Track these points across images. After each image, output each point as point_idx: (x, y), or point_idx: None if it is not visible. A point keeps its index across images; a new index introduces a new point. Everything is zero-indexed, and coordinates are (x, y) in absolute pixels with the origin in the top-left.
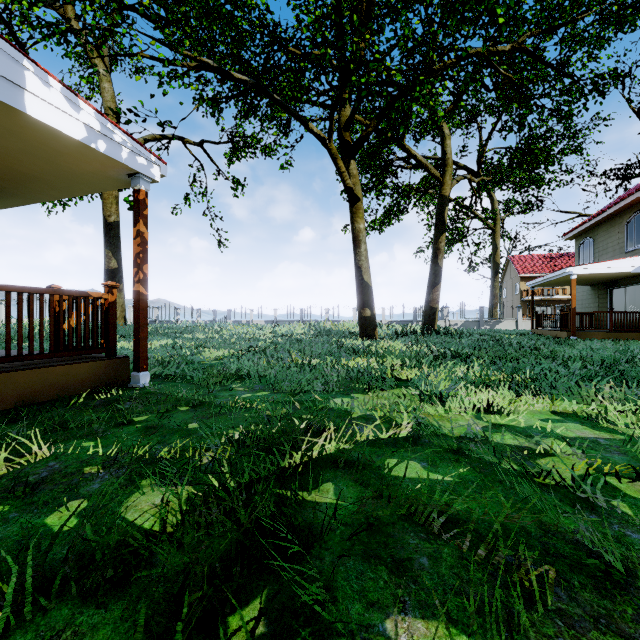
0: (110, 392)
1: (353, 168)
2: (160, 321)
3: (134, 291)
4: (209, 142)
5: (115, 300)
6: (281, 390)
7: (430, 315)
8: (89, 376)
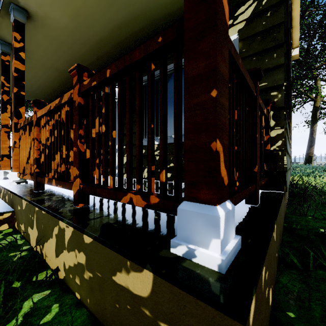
0: None
1: None
2: None
3: None
4: None
5: None
6: None
7: (308, 159)
8: None
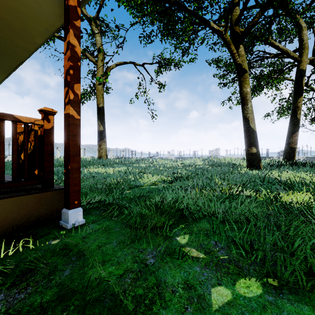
0: (25, 239)
1: (241, 50)
2: (124, 157)
3: (64, 114)
4: (147, 63)
5: (52, 128)
6: (283, 280)
7: (290, 153)
8: (10, 214)
